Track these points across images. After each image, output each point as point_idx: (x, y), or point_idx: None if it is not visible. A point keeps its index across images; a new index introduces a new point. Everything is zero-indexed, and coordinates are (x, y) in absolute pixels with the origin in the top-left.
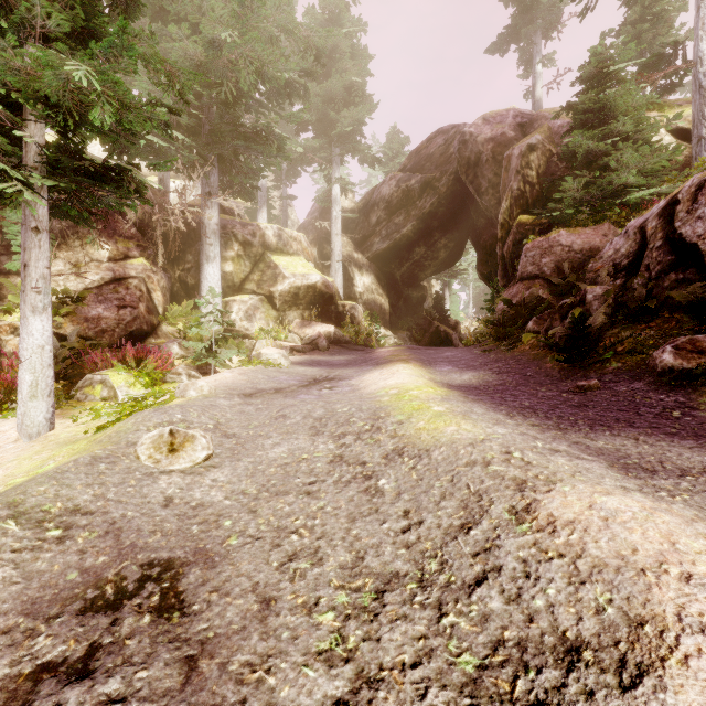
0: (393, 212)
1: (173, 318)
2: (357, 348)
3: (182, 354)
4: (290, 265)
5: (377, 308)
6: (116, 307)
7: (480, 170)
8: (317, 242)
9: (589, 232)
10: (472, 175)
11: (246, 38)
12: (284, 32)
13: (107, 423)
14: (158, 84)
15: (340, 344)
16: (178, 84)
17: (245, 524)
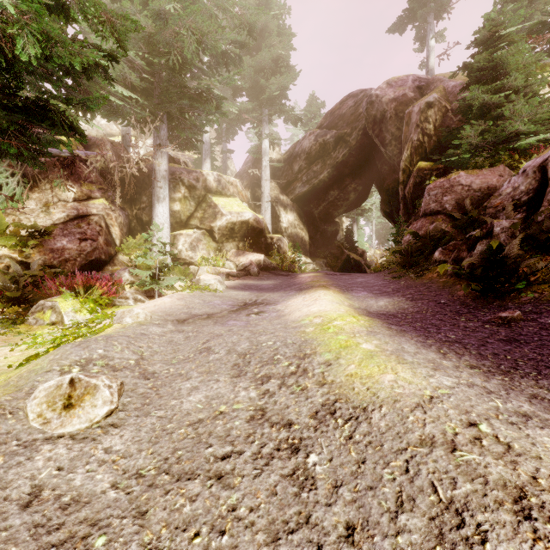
0: (312, 161)
1: (128, 249)
2: (283, 273)
3: (132, 280)
4: (227, 204)
5: (299, 240)
6: (78, 239)
7: (384, 125)
8: (250, 186)
9: (486, 173)
10: (378, 130)
11: (188, 10)
12: (221, 11)
13: (33, 355)
14: (96, 32)
15: (268, 270)
16: (115, 32)
17: (124, 544)
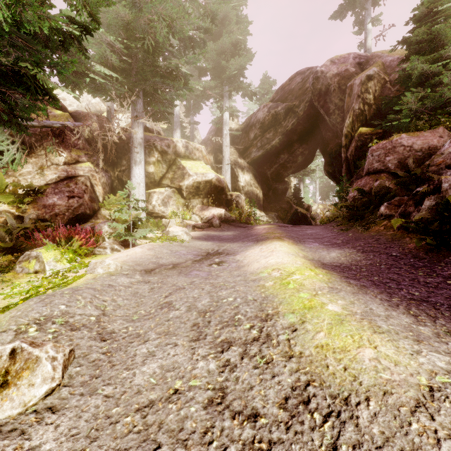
0: (265, 130)
1: (109, 204)
2: (241, 225)
3: (111, 232)
4: (194, 167)
5: (254, 196)
6: (67, 197)
7: (329, 97)
8: (213, 152)
9: (427, 134)
10: (323, 102)
11: None
12: (188, 1)
13: (3, 308)
14: (71, 7)
15: (228, 222)
16: (88, 6)
17: None
